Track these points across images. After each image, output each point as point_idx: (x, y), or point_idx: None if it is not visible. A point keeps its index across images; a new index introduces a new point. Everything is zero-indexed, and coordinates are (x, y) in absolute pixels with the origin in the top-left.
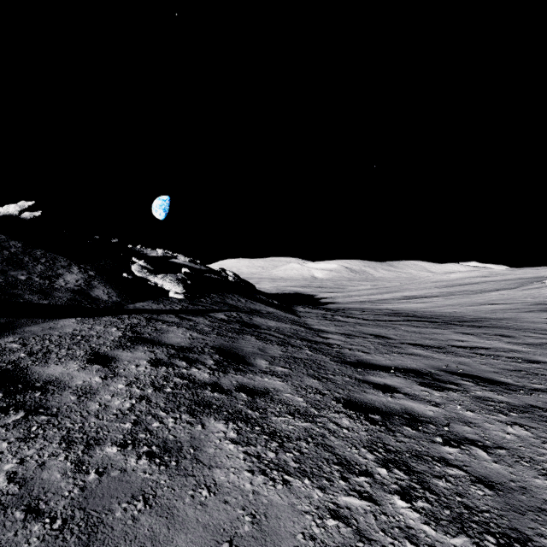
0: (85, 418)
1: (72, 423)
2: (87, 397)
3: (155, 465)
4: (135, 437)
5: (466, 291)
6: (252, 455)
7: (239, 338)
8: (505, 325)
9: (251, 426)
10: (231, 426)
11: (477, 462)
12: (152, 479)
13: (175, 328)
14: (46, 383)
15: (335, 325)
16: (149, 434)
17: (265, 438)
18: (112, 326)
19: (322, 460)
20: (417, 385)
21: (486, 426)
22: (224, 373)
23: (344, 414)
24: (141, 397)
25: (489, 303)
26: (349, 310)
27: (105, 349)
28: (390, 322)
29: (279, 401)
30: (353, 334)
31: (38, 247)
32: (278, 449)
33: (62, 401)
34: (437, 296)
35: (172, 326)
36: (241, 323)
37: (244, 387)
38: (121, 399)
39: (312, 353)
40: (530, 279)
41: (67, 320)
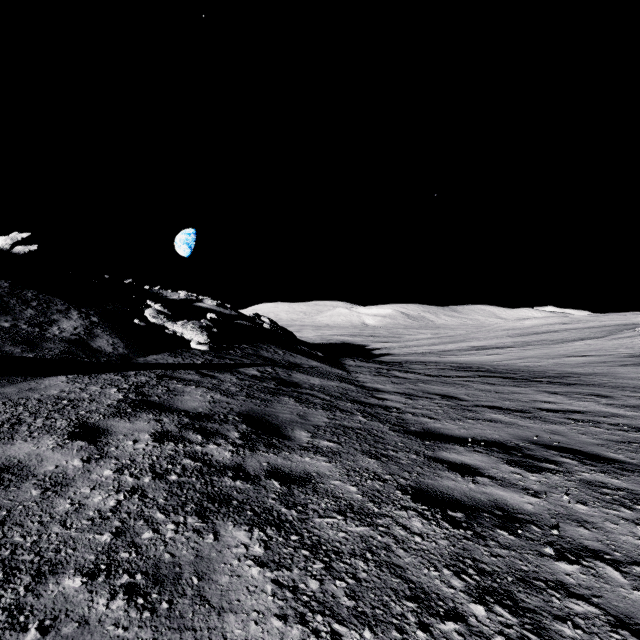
0: (45, 526)
1: (23, 535)
2: (56, 492)
3: (136, 610)
4: (113, 557)
5: (544, 341)
6: (285, 585)
7: (274, 401)
8: (598, 382)
9: (285, 533)
10: (256, 534)
11: (610, 590)
12: (126, 639)
13: (193, 388)
14: (2, 469)
15: (392, 382)
16: (136, 552)
17: (305, 554)
18: (112, 387)
19: (389, 592)
20: (505, 465)
21: (609, 526)
22: (251, 450)
23: (413, 512)
24: (133, 489)
25: (574, 355)
26: (407, 364)
27: (97, 417)
28: (458, 378)
29: (324, 492)
30: (415, 394)
31: (30, 287)
32: (323, 575)
33: (18, 498)
34: (510, 346)
35: (189, 385)
36: (277, 381)
37: (277, 471)
38: (104, 493)
39: (366, 420)
40: (619, 326)
41: (56, 378)
